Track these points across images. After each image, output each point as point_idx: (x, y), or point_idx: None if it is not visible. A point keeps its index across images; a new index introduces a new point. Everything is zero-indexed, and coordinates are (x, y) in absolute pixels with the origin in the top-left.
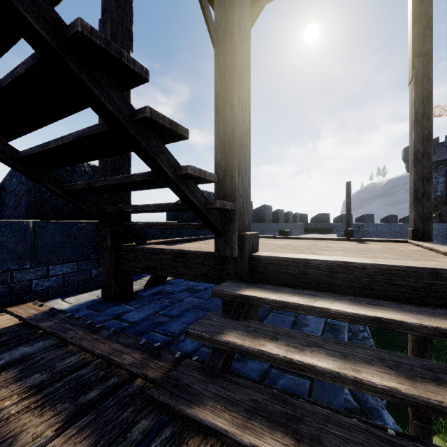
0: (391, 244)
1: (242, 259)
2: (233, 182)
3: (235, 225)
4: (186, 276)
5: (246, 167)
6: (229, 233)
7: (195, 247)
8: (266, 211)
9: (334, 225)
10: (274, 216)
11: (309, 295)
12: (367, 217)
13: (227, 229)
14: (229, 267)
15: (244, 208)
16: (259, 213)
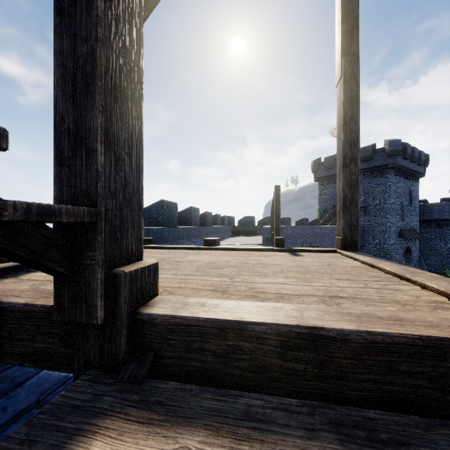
0: (323, 255)
1: (113, 325)
2: (92, 163)
3: (95, 255)
4: (4, 358)
5: (129, 139)
6: (84, 273)
7: (40, 288)
8: (193, 214)
9: (259, 228)
10: (202, 219)
11: (248, 420)
12: (286, 220)
13: (79, 264)
14: (88, 341)
15: (123, 218)
16: (185, 216)
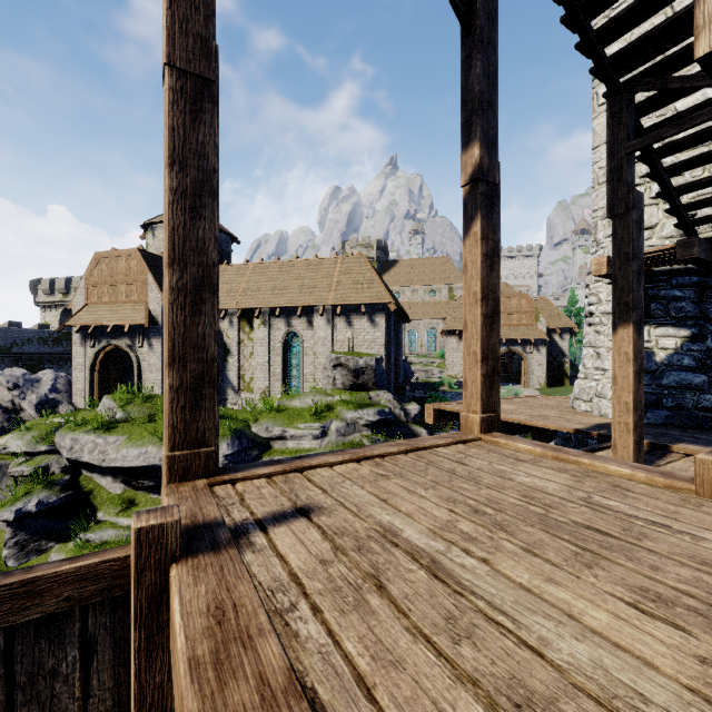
0: (266, 492)
1: None
2: None
3: None
4: None
5: None
6: None
7: None
8: None
9: None
10: None
11: None
12: None
13: None
14: None
15: None
16: None
